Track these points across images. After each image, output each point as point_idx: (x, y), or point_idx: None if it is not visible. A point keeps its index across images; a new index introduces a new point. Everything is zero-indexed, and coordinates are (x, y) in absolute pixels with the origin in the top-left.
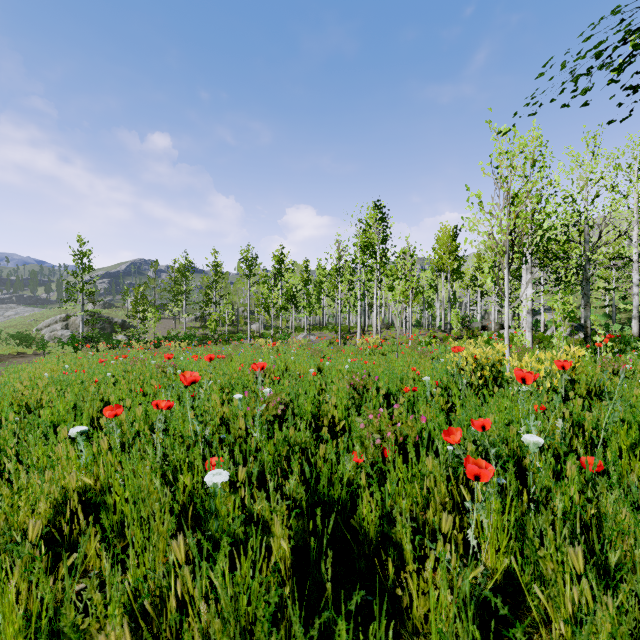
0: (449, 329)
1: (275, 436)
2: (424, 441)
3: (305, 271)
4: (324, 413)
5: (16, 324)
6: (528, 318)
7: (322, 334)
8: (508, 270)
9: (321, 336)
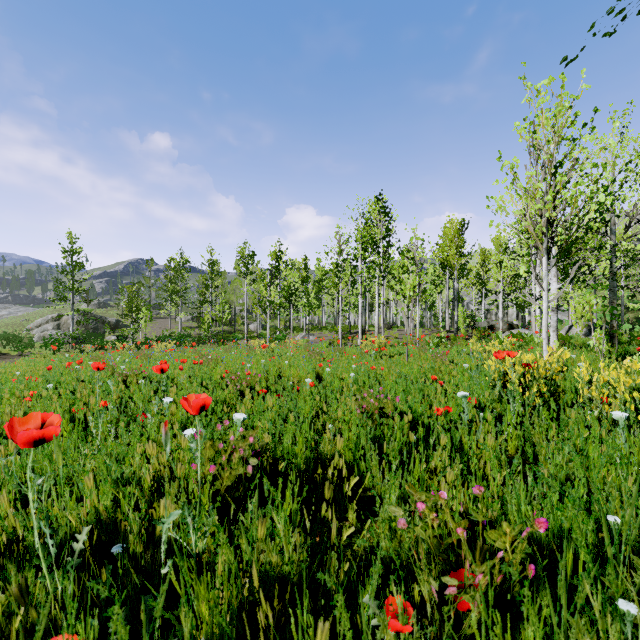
0: (456, 329)
1: (219, 558)
2: (561, 589)
3: (304, 269)
4: (324, 453)
5: (7, 324)
6: (552, 316)
7: (321, 334)
8: (547, 257)
9: (320, 336)
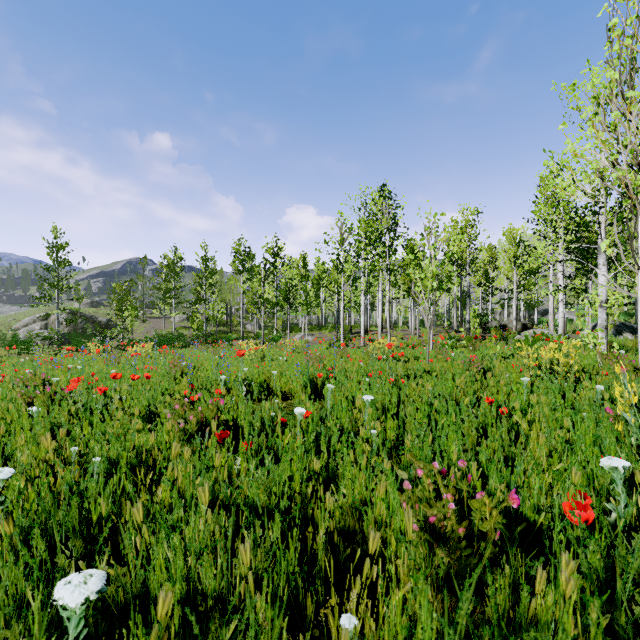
0: (468, 329)
1: None
2: None
3: (302, 266)
4: None
5: None
6: (601, 313)
7: (321, 334)
8: None
9: (320, 336)
